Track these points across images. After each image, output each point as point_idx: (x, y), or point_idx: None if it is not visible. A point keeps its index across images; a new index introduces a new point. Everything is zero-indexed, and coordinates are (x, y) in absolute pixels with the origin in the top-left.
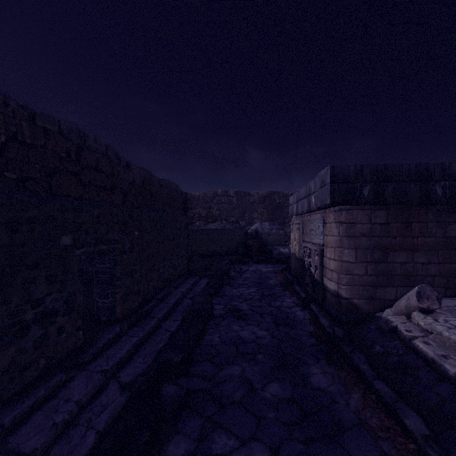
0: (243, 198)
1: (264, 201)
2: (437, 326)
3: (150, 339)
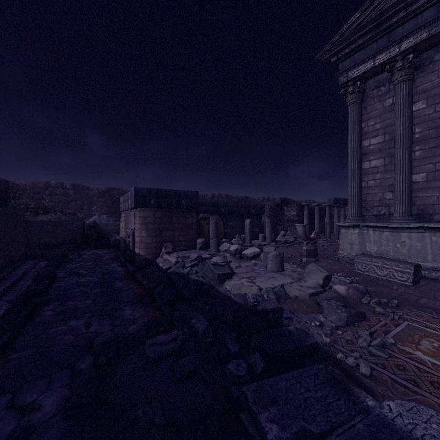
0: (81, 191)
1: (104, 196)
2: (167, 256)
3: (13, 288)
